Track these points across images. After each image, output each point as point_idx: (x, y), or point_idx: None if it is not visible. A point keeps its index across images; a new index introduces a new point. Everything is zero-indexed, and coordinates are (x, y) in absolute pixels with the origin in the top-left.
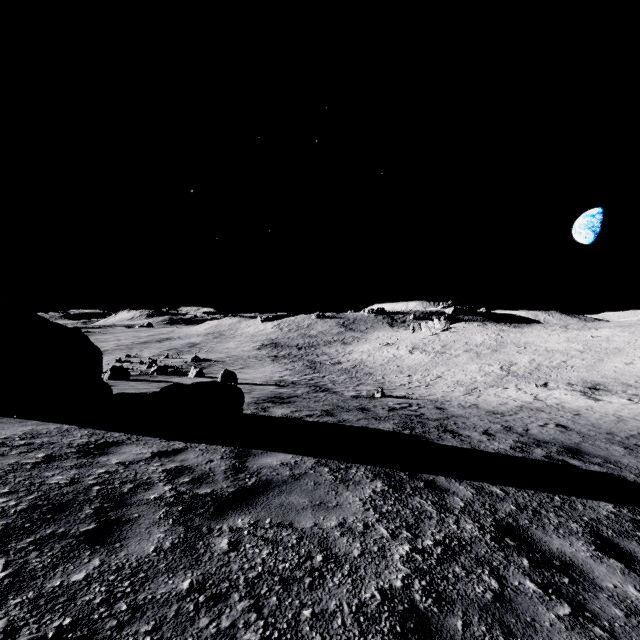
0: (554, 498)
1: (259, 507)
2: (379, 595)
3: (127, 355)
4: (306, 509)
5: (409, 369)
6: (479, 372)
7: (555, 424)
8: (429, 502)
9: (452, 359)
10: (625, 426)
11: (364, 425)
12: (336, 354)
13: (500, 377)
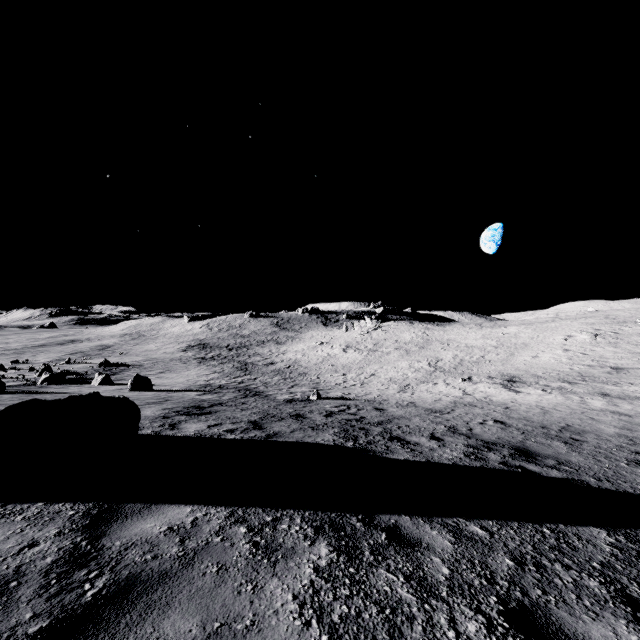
0: (544, 531)
1: None
2: None
3: (14, 361)
4: None
5: (344, 368)
6: (410, 369)
7: (493, 420)
8: (401, 577)
9: (384, 357)
10: (552, 418)
11: (299, 439)
12: (269, 354)
13: (429, 373)
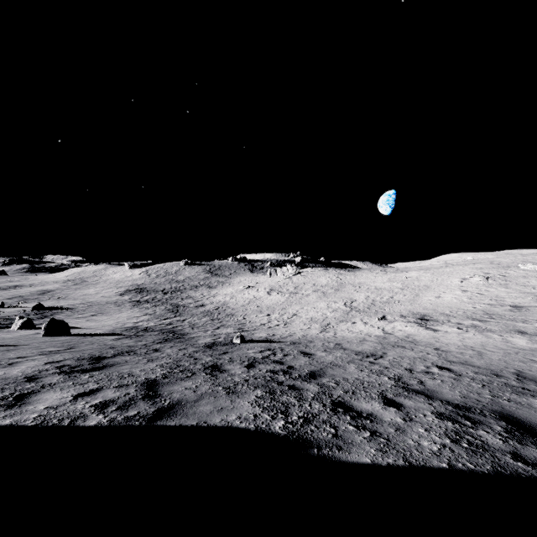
0: None
1: None
2: None
3: None
4: None
5: (268, 309)
6: (328, 309)
7: (436, 367)
8: None
9: (304, 298)
10: (493, 361)
11: (203, 418)
12: (201, 297)
13: (346, 312)
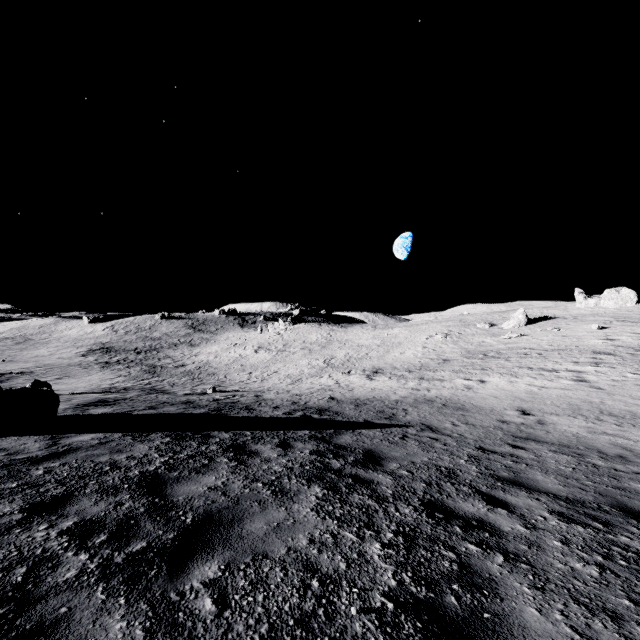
0: (280, 432)
1: (69, 458)
2: (138, 473)
3: None
4: (106, 454)
5: (251, 367)
6: (308, 366)
7: (329, 397)
8: (197, 442)
9: (290, 356)
10: (370, 394)
11: (180, 412)
12: (181, 357)
13: (321, 369)
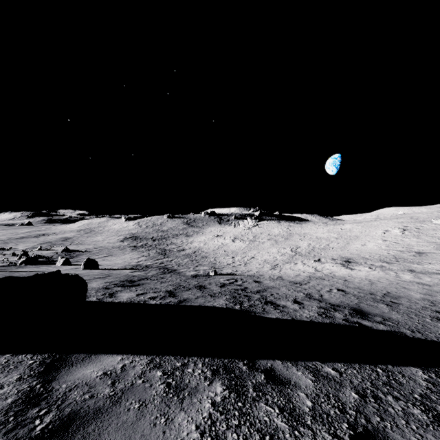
0: (378, 371)
1: None
2: None
3: (1, 248)
4: None
5: (232, 253)
6: (278, 253)
7: (336, 289)
8: (276, 409)
9: (260, 245)
10: (377, 287)
11: (201, 303)
12: (181, 243)
13: (291, 256)
